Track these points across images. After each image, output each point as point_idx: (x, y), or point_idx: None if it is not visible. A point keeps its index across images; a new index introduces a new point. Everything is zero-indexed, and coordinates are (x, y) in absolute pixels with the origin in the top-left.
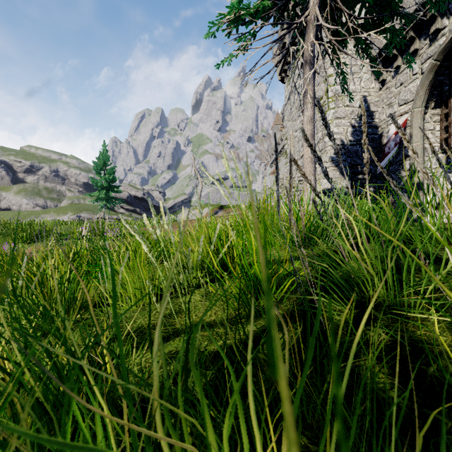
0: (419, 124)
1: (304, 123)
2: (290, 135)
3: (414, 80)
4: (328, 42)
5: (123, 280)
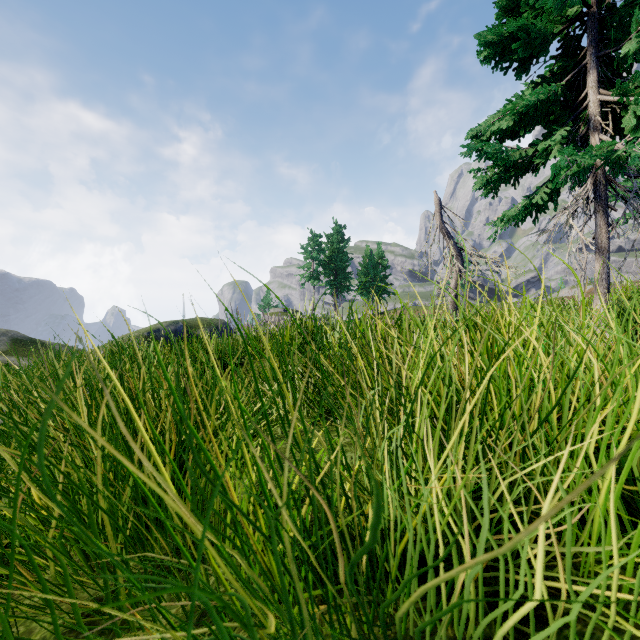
0: None
1: None
2: None
3: None
4: None
5: None
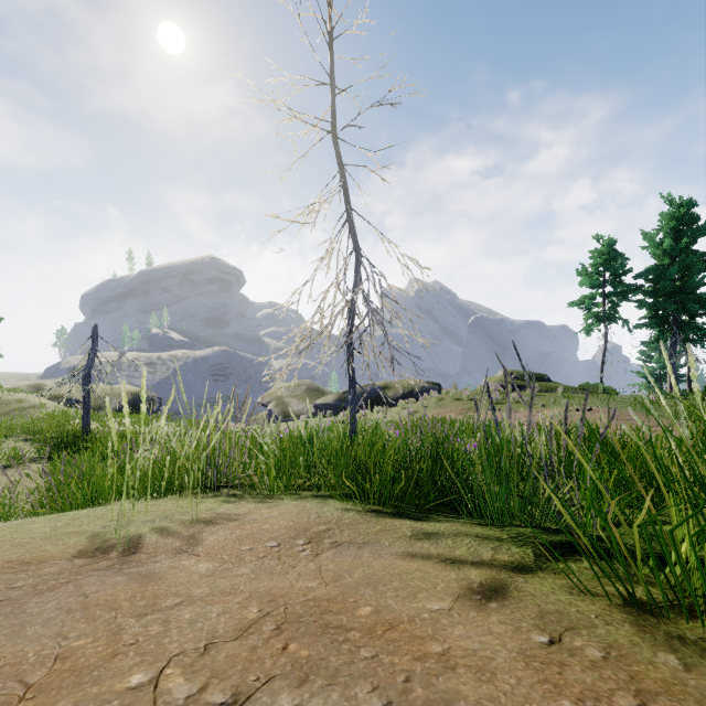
0: None
1: None
2: None
3: None
4: None
5: None
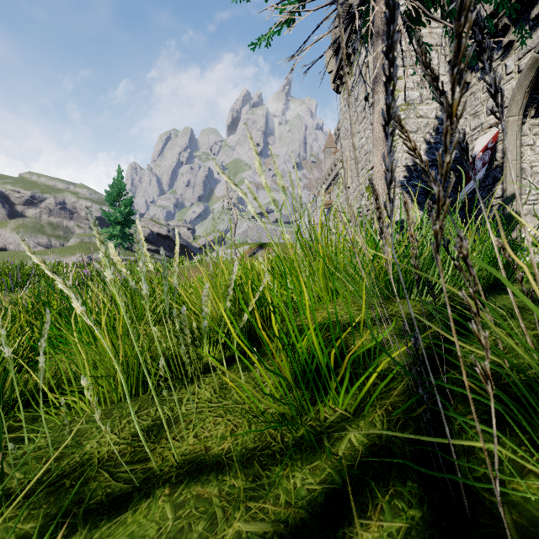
0: (516, 137)
1: (375, 122)
2: (347, 156)
3: (508, 81)
4: (405, 12)
5: (105, 349)
